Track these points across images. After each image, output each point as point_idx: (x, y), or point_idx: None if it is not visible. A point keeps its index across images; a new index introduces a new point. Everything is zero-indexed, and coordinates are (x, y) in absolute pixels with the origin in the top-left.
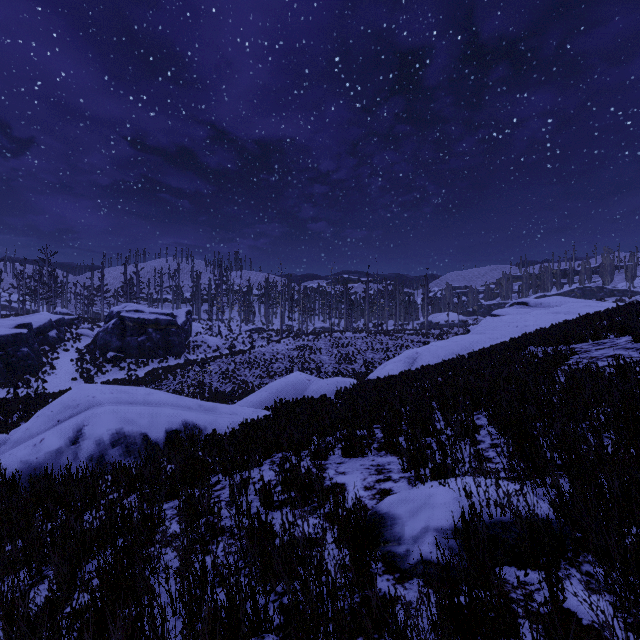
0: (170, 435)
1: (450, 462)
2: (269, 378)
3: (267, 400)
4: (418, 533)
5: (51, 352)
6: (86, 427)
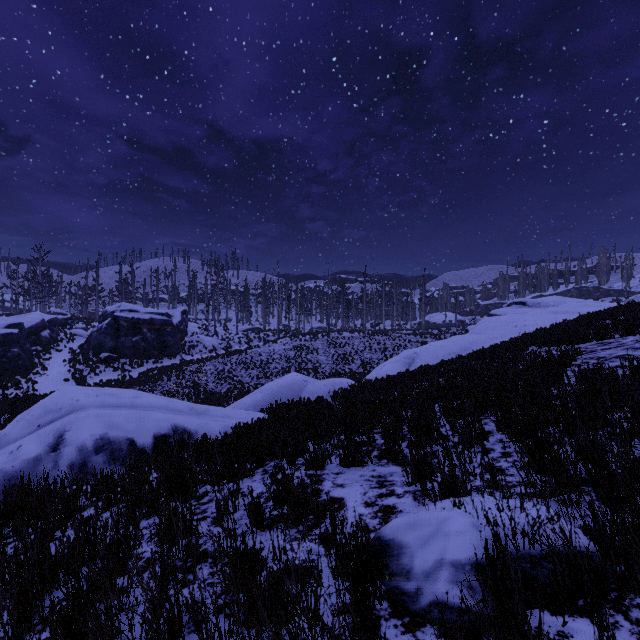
0: (158, 440)
1: (459, 474)
2: (265, 378)
3: (262, 402)
4: (430, 567)
5: (43, 352)
6: (68, 432)
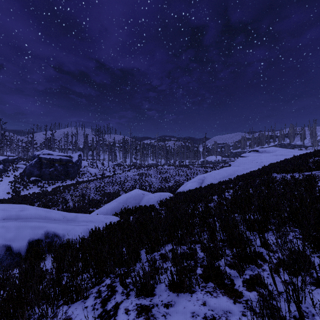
0: (32, 244)
1: None
2: (123, 191)
3: (117, 207)
4: None
5: None
6: None
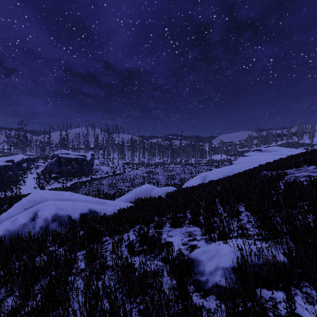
0: (82, 216)
1: (226, 230)
2: (132, 187)
3: (131, 198)
4: (212, 270)
5: (24, 174)
6: (39, 212)
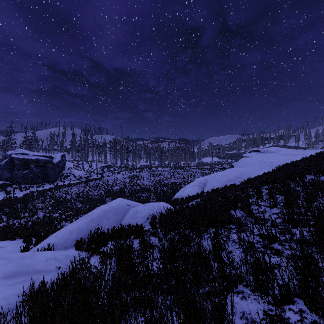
0: None
1: None
2: (109, 196)
3: (86, 228)
4: None
5: None
6: None
